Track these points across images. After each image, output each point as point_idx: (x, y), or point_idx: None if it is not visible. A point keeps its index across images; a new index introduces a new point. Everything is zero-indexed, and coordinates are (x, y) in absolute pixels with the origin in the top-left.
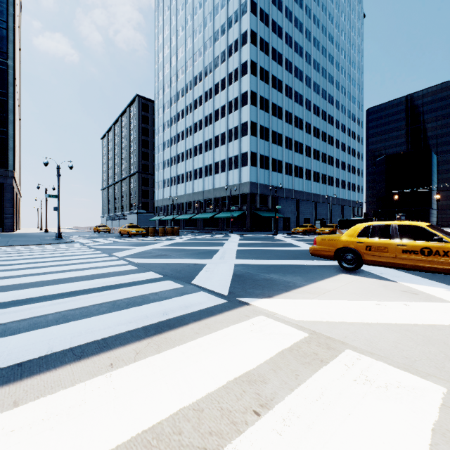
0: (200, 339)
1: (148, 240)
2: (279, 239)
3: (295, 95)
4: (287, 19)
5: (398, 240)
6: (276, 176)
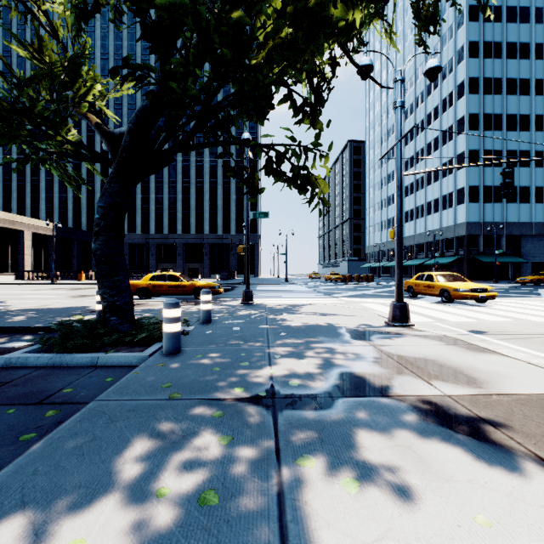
0: (315, 299)
1: (341, 284)
2: None
3: None
4: None
5: (423, 281)
6: (517, 208)
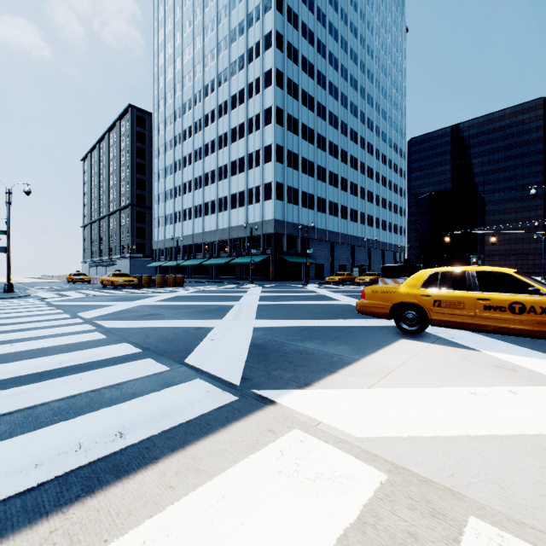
0: (171, 510)
1: (140, 292)
2: (311, 290)
3: (329, 116)
4: (319, 23)
5: (477, 293)
6: (307, 213)
